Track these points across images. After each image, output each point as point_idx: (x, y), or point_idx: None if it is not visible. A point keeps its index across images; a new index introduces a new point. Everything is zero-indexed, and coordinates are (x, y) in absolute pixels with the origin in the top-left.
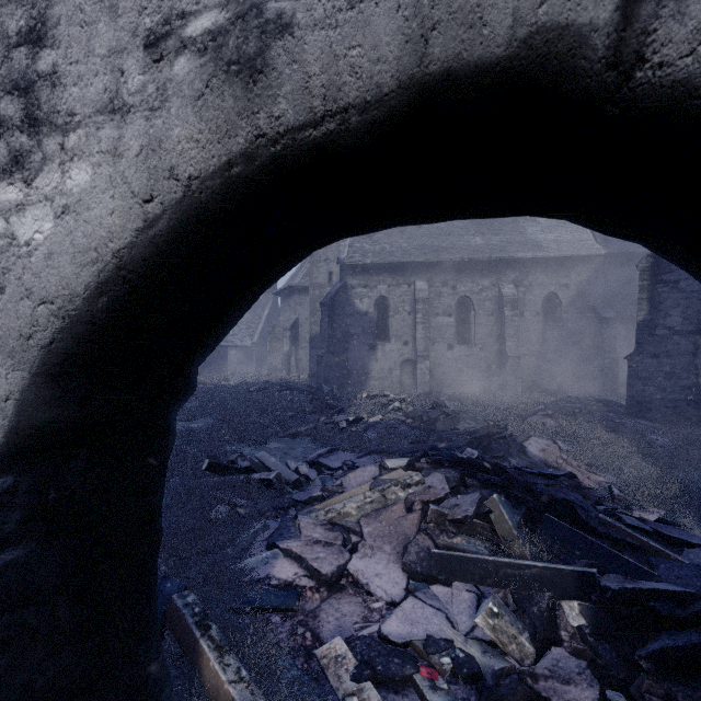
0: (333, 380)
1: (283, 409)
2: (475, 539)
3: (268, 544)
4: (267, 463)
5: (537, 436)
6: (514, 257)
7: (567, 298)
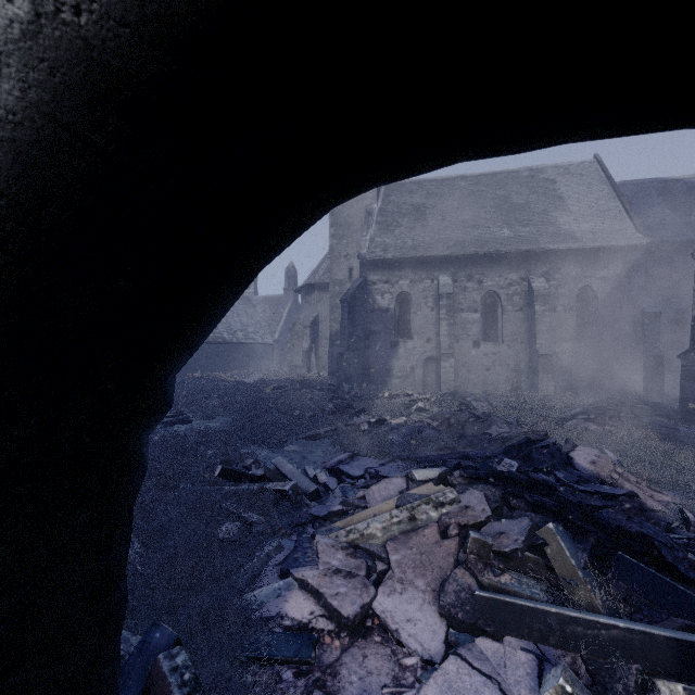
0: (353, 378)
1: (302, 408)
2: (528, 578)
3: (281, 571)
4: (284, 470)
5: (579, 443)
6: (545, 249)
7: (604, 292)
